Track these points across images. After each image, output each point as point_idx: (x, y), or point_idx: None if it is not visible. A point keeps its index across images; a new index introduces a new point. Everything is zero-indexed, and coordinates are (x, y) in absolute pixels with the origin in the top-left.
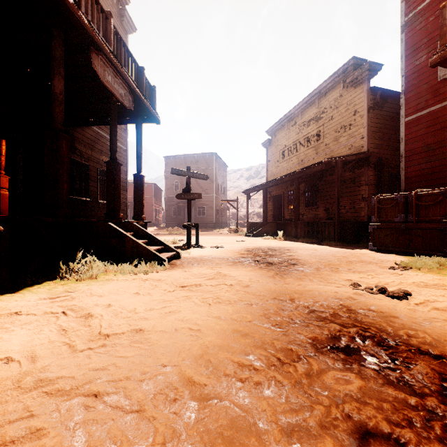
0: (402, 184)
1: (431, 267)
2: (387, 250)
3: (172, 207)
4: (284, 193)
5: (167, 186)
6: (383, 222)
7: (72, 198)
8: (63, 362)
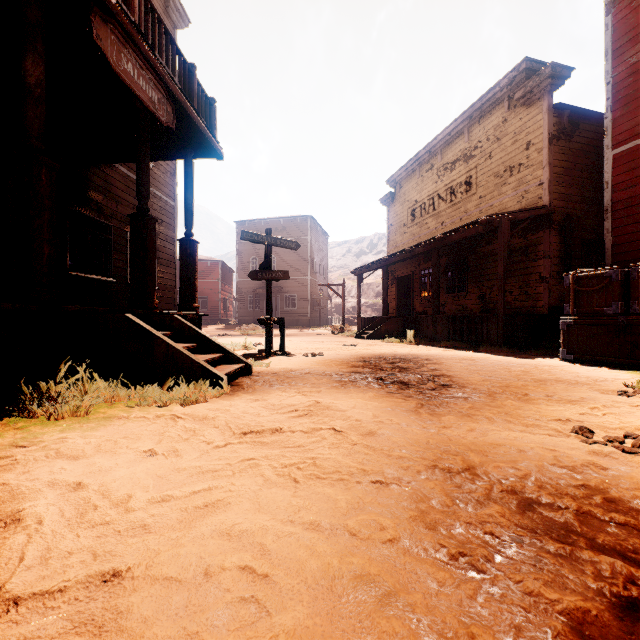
0: (608, 255)
1: None
2: (593, 360)
3: (247, 296)
4: (415, 273)
5: (241, 265)
6: (584, 314)
7: (84, 276)
8: None
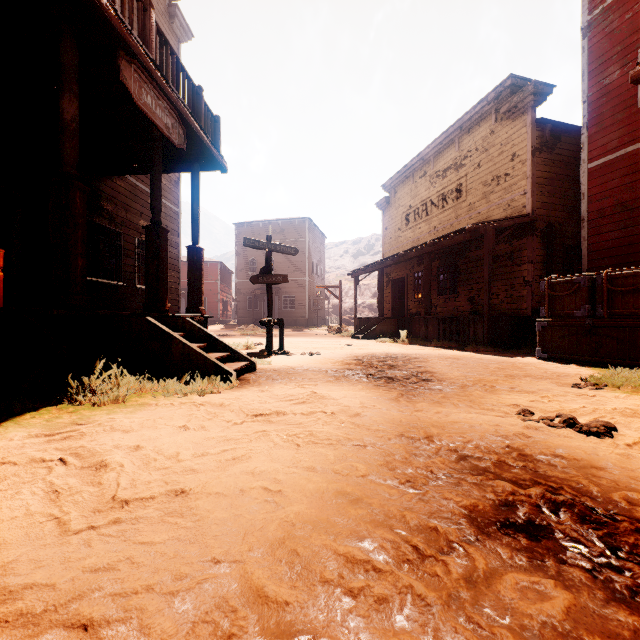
0: (584, 261)
1: (637, 385)
2: (565, 358)
3: (246, 297)
4: (409, 276)
5: (240, 266)
6: (557, 317)
7: (98, 281)
8: (42, 553)
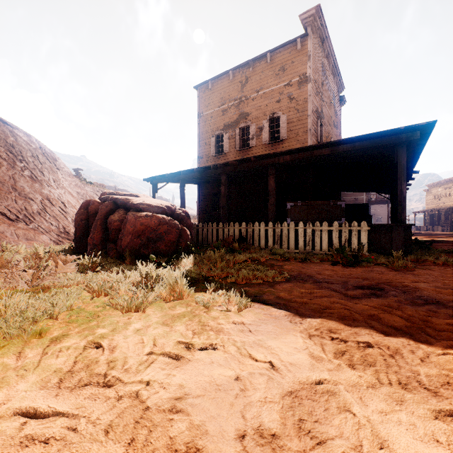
0: None
1: None
2: None
3: None
4: (435, 214)
5: None
6: None
7: None
8: None
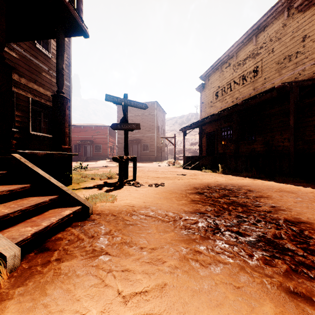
0: None
1: None
2: None
3: (122, 145)
4: (218, 130)
5: None
6: None
7: None
8: None
